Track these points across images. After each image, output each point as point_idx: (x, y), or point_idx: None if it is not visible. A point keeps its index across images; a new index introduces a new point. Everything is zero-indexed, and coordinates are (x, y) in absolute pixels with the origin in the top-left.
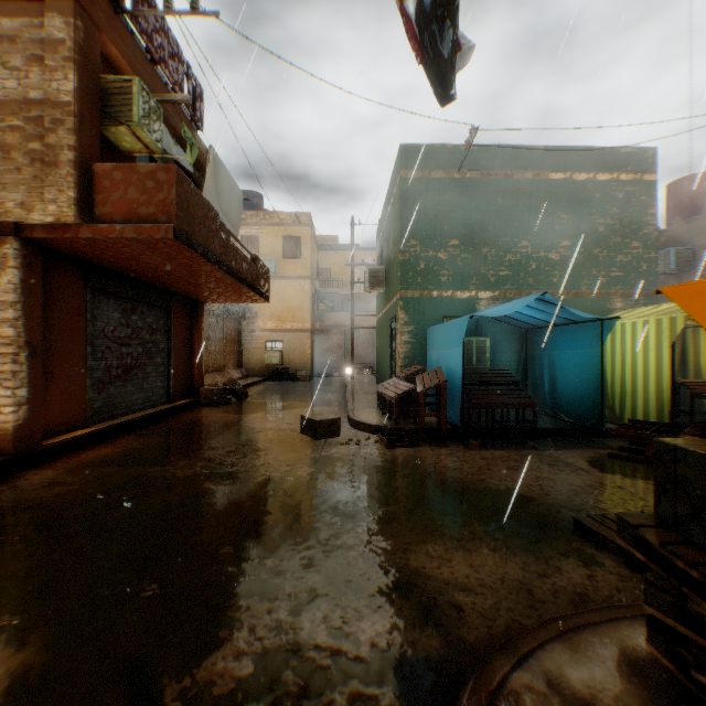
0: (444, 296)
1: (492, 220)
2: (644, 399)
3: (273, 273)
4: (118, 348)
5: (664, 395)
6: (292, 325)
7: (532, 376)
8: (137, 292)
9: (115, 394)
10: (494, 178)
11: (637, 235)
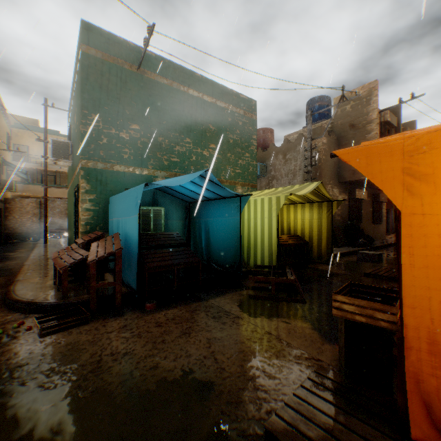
0: (126, 170)
1: (166, 116)
2: (262, 250)
3: None
4: None
5: (274, 247)
6: None
7: (194, 237)
8: None
9: None
10: (167, 84)
11: (248, 149)
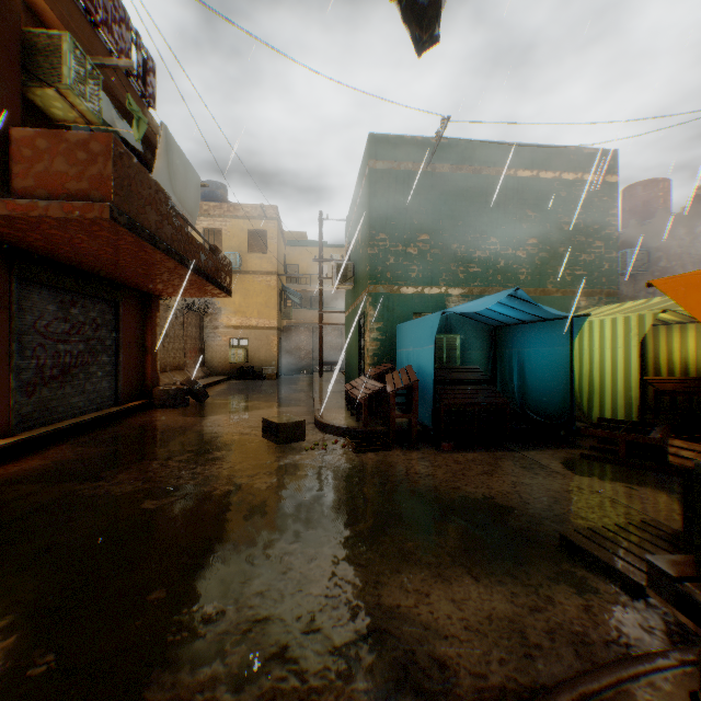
0: (413, 292)
1: (462, 215)
2: (613, 397)
3: (237, 267)
4: (54, 345)
5: (633, 393)
6: (258, 322)
7: (501, 374)
8: (77, 283)
9: (49, 397)
10: (464, 173)
11: (600, 235)
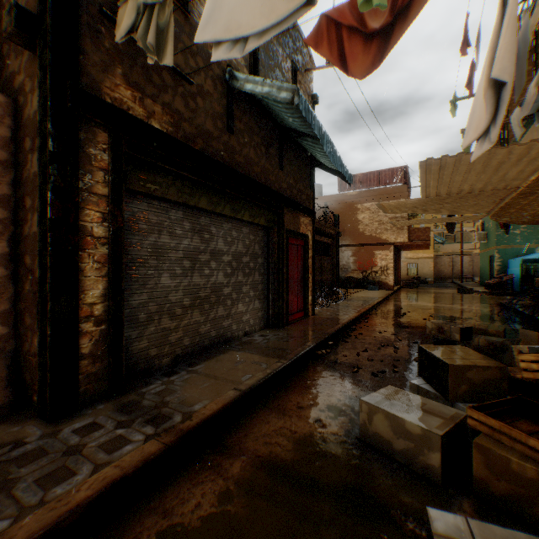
0: (516, 247)
1: None
2: None
3: None
4: None
5: None
6: (422, 255)
7: None
8: (395, 251)
9: None
10: None
11: None
